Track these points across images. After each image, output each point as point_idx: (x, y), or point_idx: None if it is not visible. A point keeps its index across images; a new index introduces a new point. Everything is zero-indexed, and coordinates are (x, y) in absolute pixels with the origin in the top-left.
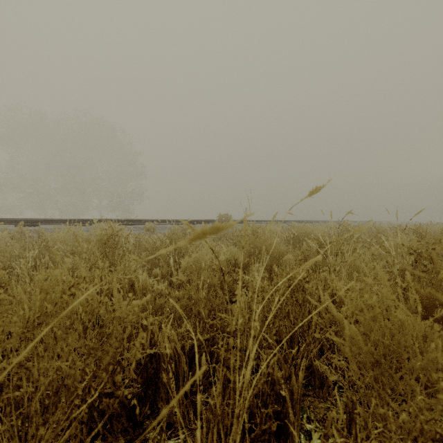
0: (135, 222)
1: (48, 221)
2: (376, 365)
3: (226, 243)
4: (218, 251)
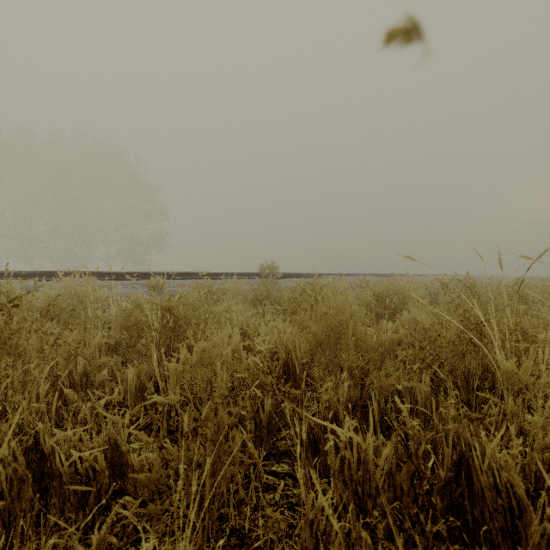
0: (139, 276)
1: None
2: None
3: (271, 308)
4: (255, 326)
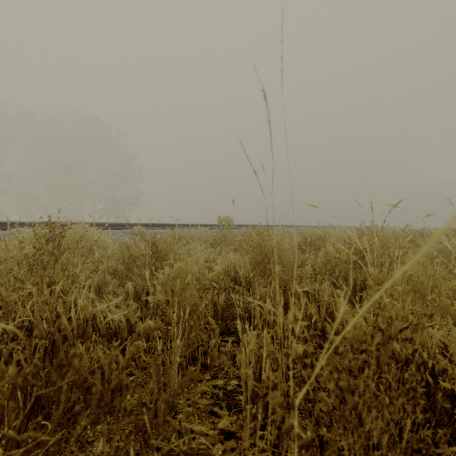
0: (124, 226)
1: (19, 225)
2: None
3: (226, 249)
4: (214, 259)
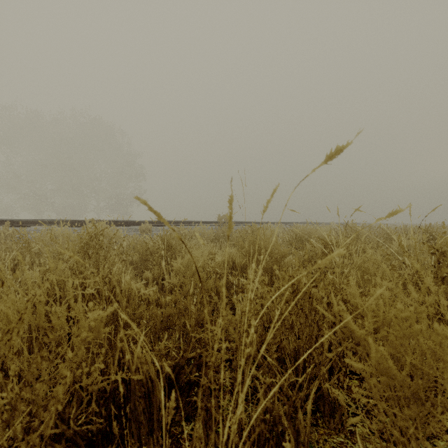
0: (131, 223)
1: (39, 222)
2: (413, 402)
3: (225, 244)
4: (215, 253)
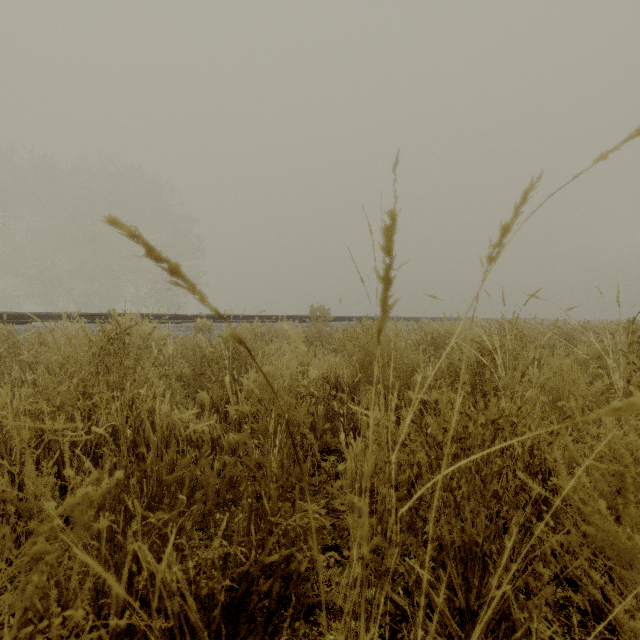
0: (183, 319)
1: (45, 317)
2: None
3: (322, 350)
4: (308, 363)
